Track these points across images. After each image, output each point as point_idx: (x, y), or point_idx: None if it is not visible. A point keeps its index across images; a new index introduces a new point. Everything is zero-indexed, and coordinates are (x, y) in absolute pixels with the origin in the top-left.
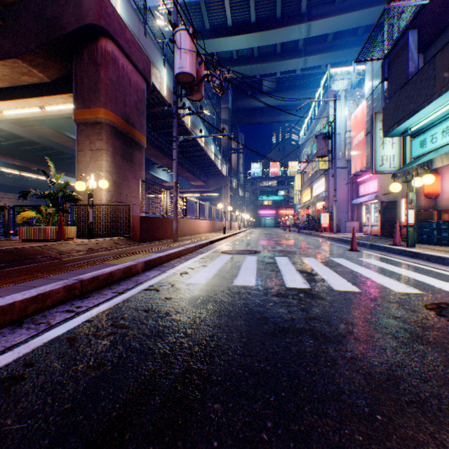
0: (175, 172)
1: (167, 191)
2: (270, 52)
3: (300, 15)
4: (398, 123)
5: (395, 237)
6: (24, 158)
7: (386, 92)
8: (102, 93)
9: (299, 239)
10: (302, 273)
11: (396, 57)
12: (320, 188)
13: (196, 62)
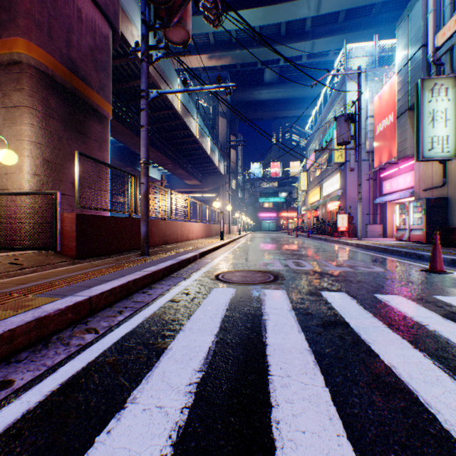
0: (144, 146)
1: (135, 178)
2: (273, 34)
3: None
4: None
5: None
6: None
7: (433, 55)
8: (20, 13)
9: (320, 247)
10: None
11: None
12: (334, 186)
13: None
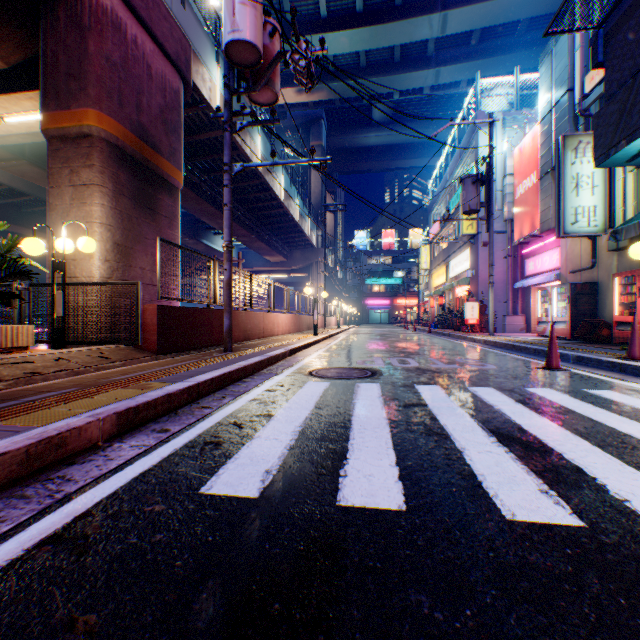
0: (227, 228)
1: (214, 262)
2: (384, 60)
3: (431, 1)
4: (630, 136)
5: (632, 344)
6: (3, 218)
7: (579, 103)
8: (91, 81)
9: (438, 345)
10: (507, 445)
11: (623, 21)
12: (463, 264)
13: (265, 33)
